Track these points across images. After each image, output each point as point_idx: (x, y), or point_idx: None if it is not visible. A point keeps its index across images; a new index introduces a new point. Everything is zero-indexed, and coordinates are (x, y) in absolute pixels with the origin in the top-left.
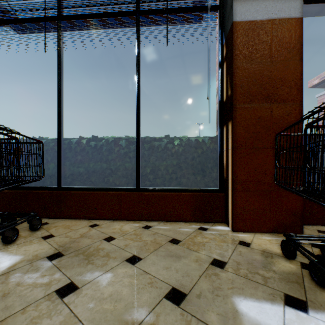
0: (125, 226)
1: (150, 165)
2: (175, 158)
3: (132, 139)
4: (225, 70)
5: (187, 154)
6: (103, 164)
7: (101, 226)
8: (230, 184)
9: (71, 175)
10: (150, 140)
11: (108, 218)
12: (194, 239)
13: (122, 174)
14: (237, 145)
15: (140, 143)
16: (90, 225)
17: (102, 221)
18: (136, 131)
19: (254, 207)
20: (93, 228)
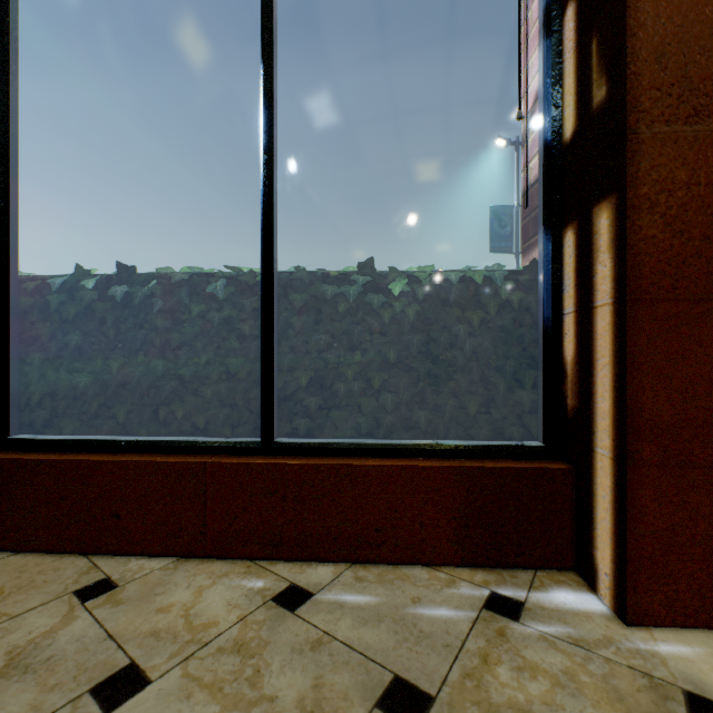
0: (212, 591)
1: (310, 364)
2: (395, 340)
3: (249, 279)
4: (574, 27)
5: (434, 328)
6: (155, 360)
7: (122, 592)
8: (608, 435)
9: (51, 397)
10: (310, 281)
11: (160, 551)
12: (488, 687)
13: (216, 396)
14: (644, 289)
15: (275, 291)
16: (83, 586)
17: (137, 565)
18: (262, 249)
19: (710, 531)
20: (86, 605)
